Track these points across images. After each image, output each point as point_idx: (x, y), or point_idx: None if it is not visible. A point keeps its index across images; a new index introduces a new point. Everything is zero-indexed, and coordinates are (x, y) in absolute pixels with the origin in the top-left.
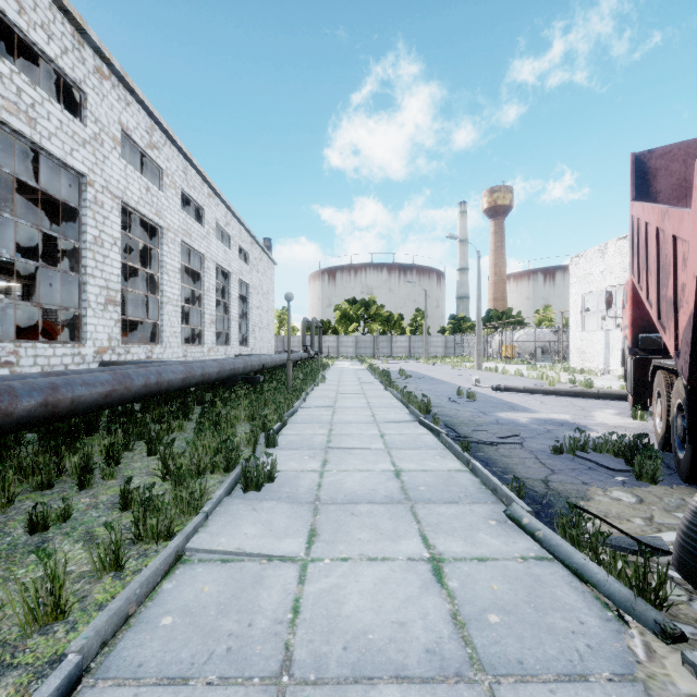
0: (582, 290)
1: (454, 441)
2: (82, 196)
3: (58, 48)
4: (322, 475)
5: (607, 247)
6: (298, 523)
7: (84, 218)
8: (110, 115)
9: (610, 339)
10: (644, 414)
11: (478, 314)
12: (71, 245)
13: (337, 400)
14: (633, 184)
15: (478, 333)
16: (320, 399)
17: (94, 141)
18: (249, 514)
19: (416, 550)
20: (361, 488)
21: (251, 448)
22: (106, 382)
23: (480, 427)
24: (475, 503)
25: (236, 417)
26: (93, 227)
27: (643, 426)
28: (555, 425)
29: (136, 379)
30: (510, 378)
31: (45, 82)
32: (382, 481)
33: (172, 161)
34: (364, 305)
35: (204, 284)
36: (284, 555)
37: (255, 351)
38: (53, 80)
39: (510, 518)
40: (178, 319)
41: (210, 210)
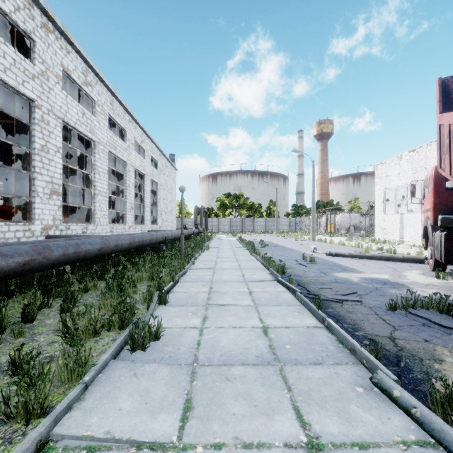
0: (383, 186)
1: (307, 298)
2: (32, 116)
3: (12, 6)
4: (202, 332)
5: (401, 157)
6: (175, 391)
7: (33, 131)
8: (54, 59)
9: (404, 219)
10: (445, 275)
11: (313, 203)
12: (25, 152)
13: (216, 263)
14: (440, 101)
15: (313, 216)
16: (205, 262)
17: (41, 76)
18: (129, 381)
19: (292, 431)
20: (234, 347)
21: (146, 304)
22: (24, 253)
23: (325, 285)
24: (338, 365)
25: (140, 278)
26: (40, 138)
27: (446, 284)
28: (380, 283)
29: (55, 250)
30: (336, 246)
31: (7, 35)
32: (253, 339)
33: (102, 95)
34: (235, 197)
35: (125, 182)
36: (155, 441)
37: (162, 228)
38: (13, 33)
39: (377, 387)
40: (106, 206)
41: (130, 131)
